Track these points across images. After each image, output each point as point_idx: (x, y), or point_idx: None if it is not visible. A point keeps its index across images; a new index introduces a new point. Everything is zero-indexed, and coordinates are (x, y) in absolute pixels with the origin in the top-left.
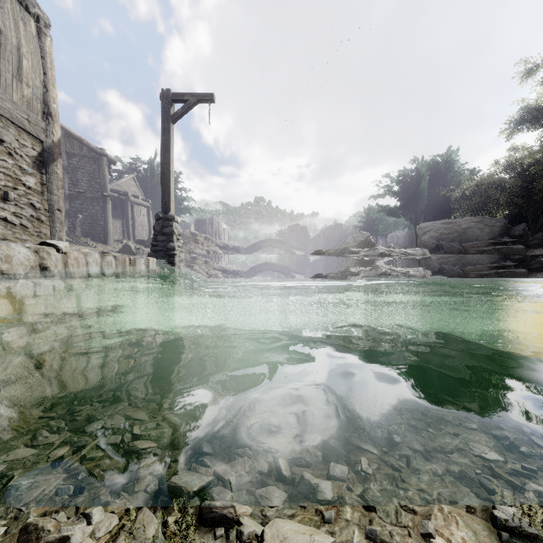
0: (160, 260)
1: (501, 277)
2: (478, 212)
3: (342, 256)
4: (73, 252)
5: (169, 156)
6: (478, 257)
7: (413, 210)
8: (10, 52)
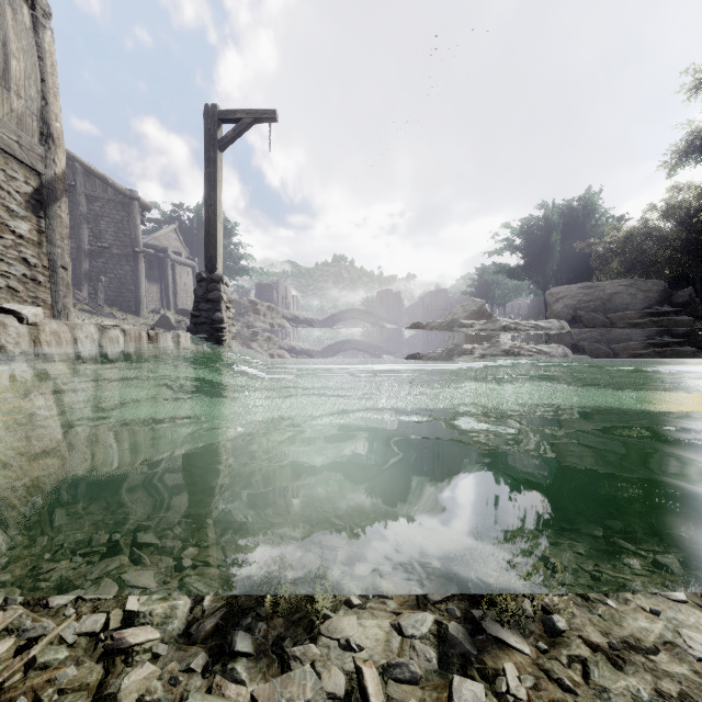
0: (198, 336)
1: (664, 358)
2: (627, 273)
3: (449, 331)
4: (49, 323)
5: (215, 195)
6: (630, 332)
7: (541, 271)
8: None
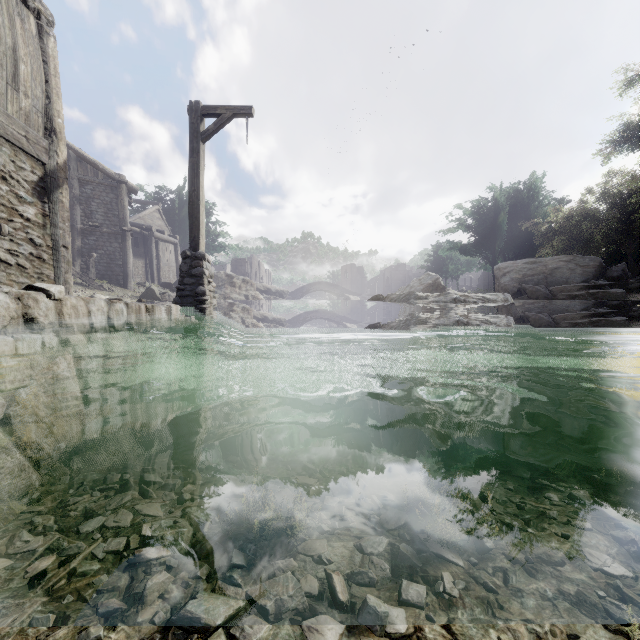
0: (186, 308)
1: (598, 327)
2: (567, 250)
3: (407, 302)
4: (70, 298)
5: (198, 182)
6: (569, 303)
7: (490, 248)
8: (4, 54)
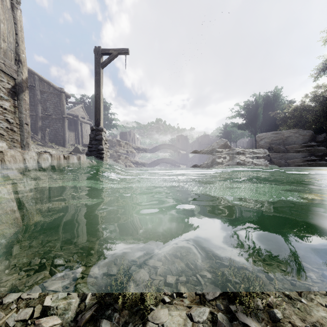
0: (90, 157)
1: (313, 167)
2: (294, 126)
3: (211, 154)
4: (9, 151)
5: (99, 89)
6: (296, 154)
7: (253, 126)
8: None
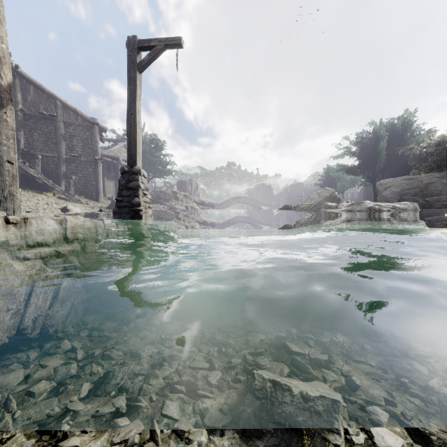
0: (96, 219)
1: None
2: (438, 168)
3: (317, 211)
4: None
5: (135, 106)
6: (444, 211)
7: (371, 169)
8: None
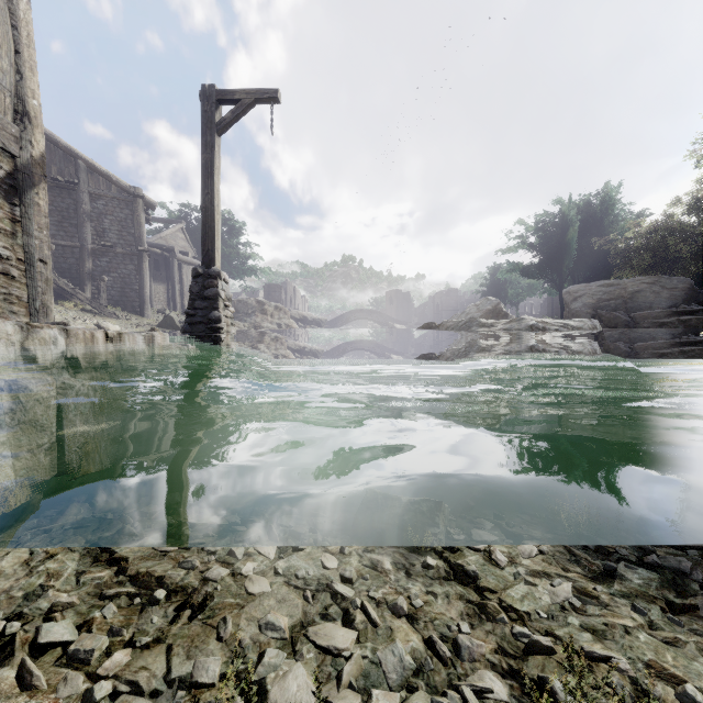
0: (181, 337)
1: (699, 360)
2: (650, 270)
3: (467, 331)
4: None
5: (212, 183)
6: (655, 332)
7: (557, 269)
8: None
